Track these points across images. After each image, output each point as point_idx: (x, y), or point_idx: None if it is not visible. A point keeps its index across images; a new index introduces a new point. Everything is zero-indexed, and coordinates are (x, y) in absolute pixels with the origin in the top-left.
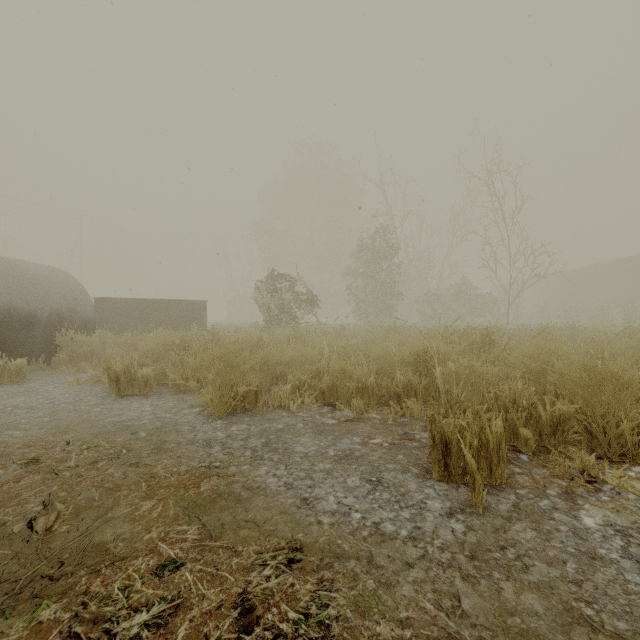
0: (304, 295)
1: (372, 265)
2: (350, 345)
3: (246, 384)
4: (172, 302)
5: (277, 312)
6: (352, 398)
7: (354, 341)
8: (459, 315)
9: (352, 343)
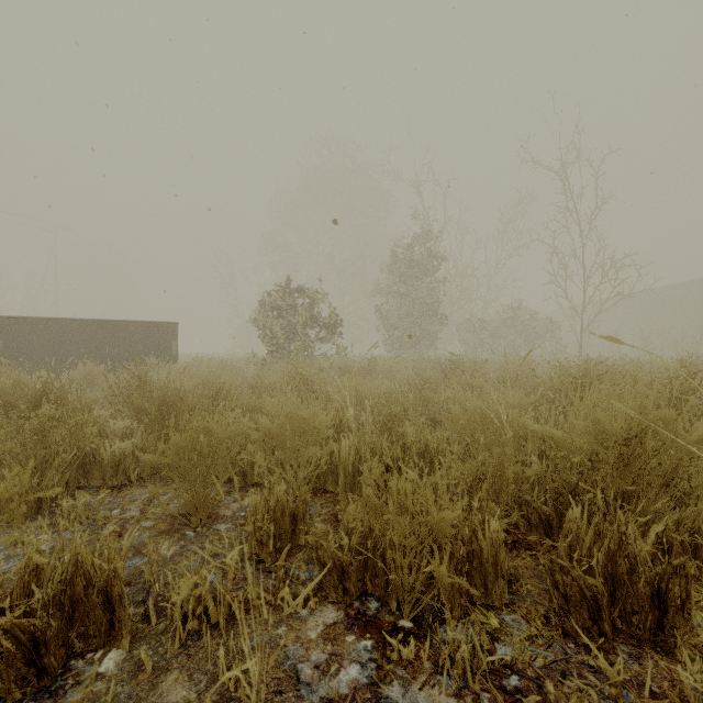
0: (319, 317)
1: (408, 280)
2: (395, 396)
3: (73, 569)
4: (124, 324)
5: (280, 340)
6: (447, 628)
7: (392, 382)
8: (512, 345)
9: (391, 387)
